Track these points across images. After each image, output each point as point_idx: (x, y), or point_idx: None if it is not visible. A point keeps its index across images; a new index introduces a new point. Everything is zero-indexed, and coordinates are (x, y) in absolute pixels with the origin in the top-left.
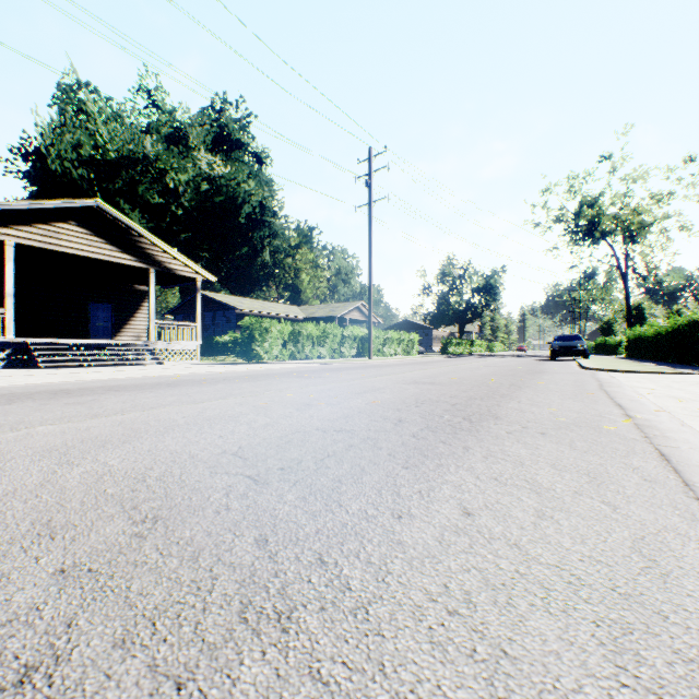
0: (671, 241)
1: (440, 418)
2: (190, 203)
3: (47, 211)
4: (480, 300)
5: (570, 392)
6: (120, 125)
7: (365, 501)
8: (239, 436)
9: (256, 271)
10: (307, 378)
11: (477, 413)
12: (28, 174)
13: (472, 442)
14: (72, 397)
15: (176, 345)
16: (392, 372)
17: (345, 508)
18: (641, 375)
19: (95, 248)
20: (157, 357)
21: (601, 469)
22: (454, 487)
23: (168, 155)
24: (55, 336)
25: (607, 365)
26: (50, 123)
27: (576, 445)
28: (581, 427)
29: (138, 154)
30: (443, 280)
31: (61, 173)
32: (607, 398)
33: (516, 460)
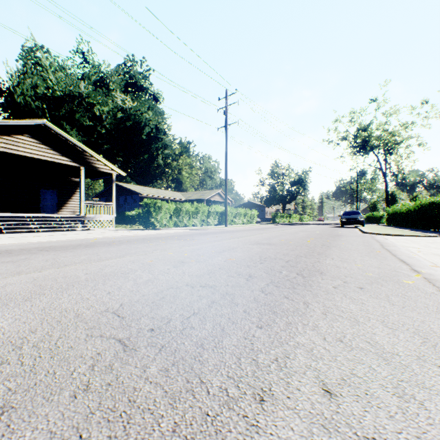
0: (413, 153)
1: (280, 274)
2: (110, 125)
3: (9, 127)
4: (295, 189)
5: (364, 250)
6: (64, 74)
7: (225, 375)
8: (124, 292)
9: (153, 170)
10: (184, 240)
11: (306, 269)
12: (2, 105)
13: (309, 297)
14: (10, 256)
15: (98, 217)
16: (241, 236)
17: (206, 386)
18: (404, 237)
19: (43, 152)
20: (86, 225)
21: (426, 326)
22: (307, 352)
23: (95, 94)
24: (16, 212)
25: (379, 230)
26: (16, 71)
27: (392, 299)
28: (387, 281)
29: (75, 93)
30: (272, 176)
31: (24, 104)
32: (391, 255)
33: (350, 317)
